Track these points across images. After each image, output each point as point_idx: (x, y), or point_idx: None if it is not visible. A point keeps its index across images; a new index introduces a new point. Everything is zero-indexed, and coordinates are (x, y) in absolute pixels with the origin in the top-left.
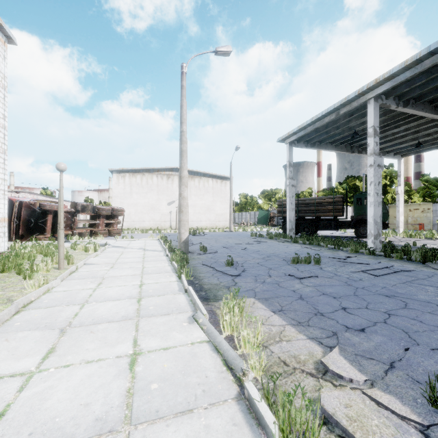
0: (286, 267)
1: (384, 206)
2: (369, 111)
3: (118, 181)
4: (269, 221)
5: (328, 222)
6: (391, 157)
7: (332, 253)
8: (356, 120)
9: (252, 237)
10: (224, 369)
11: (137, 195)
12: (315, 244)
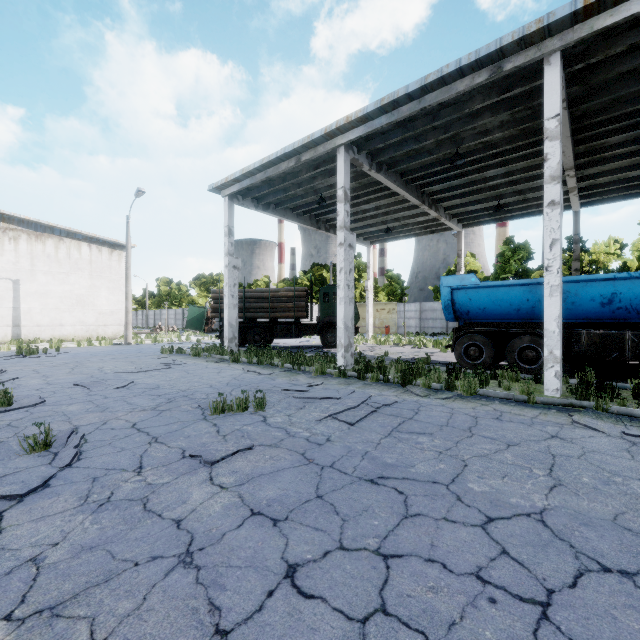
0: (195, 427)
1: (355, 304)
2: (338, 164)
3: None
4: (205, 324)
5: (288, 326)
6: (361, 243)
7: (289, 379)
8: (322, 178)
9: (163, 354)
10: None
11: None
12: (266, 364)
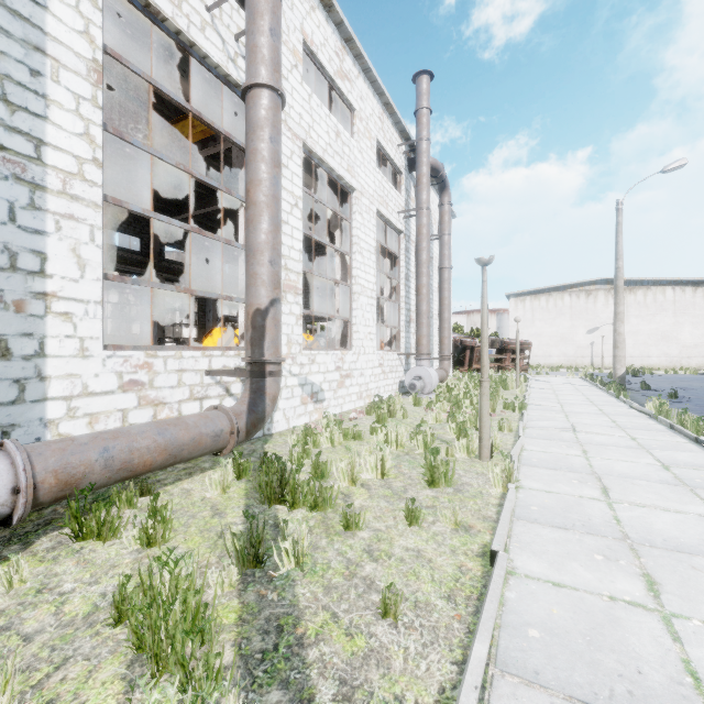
0: None
1: None
2: None
3: (515, 306)
4: None
5: None
6: None
7: None
8: None
9: None
10: (644, 415)
11: (541, 322)
12: None
